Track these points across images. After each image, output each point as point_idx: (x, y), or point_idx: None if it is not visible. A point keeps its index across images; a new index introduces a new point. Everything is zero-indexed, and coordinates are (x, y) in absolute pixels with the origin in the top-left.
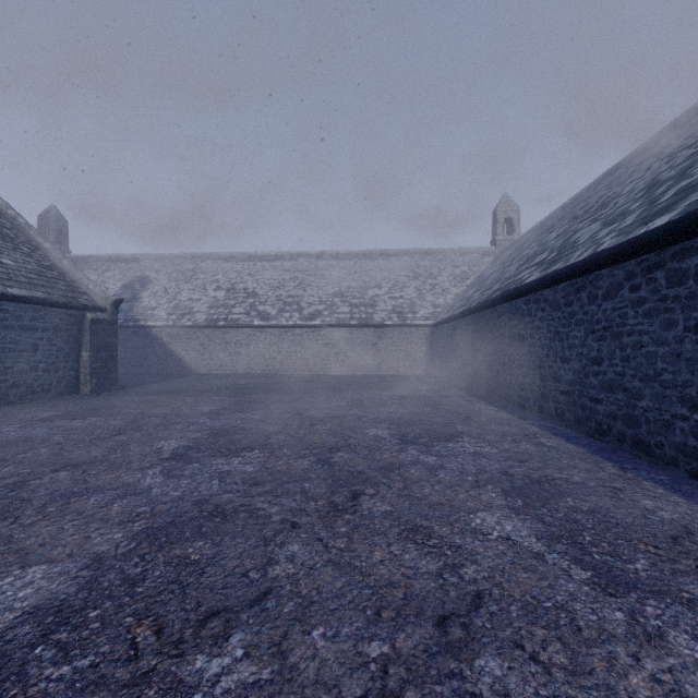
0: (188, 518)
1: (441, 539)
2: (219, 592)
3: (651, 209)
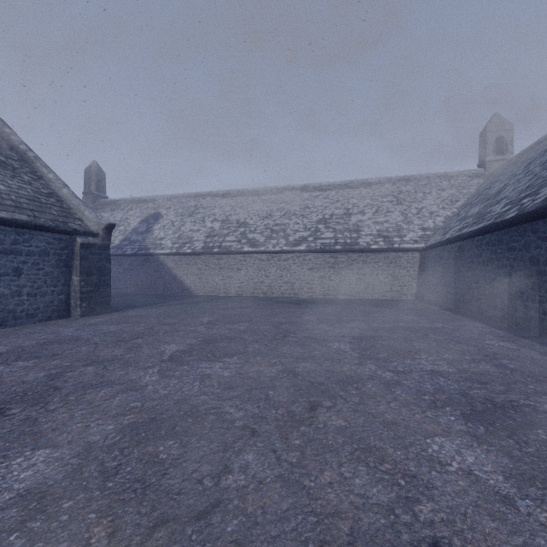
0: None
1: None
2: None
3: None
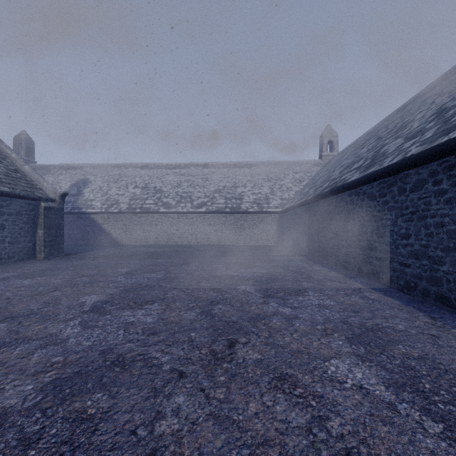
0: (92, 368)
1: (305, 388)
2: (107, 455)
3: (447, 125)
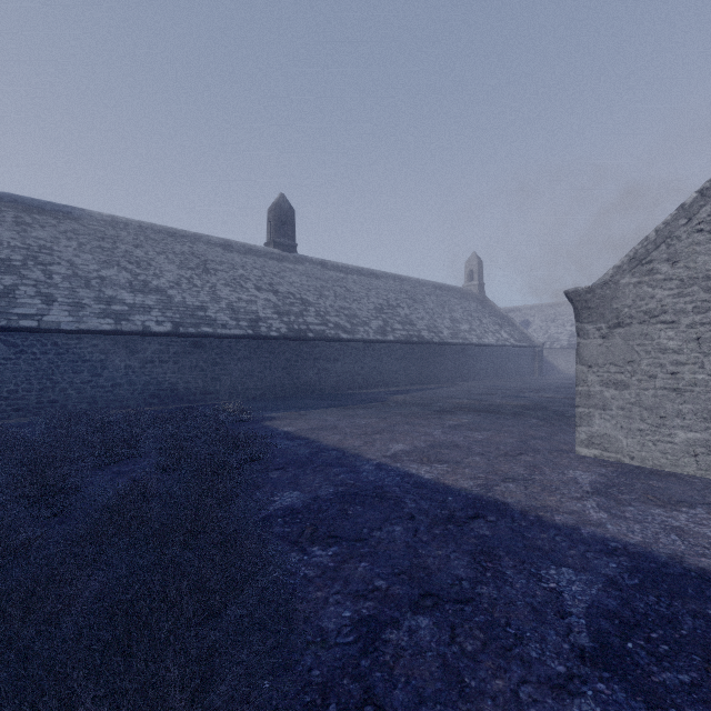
0: None
1: None
2: None
3: None
